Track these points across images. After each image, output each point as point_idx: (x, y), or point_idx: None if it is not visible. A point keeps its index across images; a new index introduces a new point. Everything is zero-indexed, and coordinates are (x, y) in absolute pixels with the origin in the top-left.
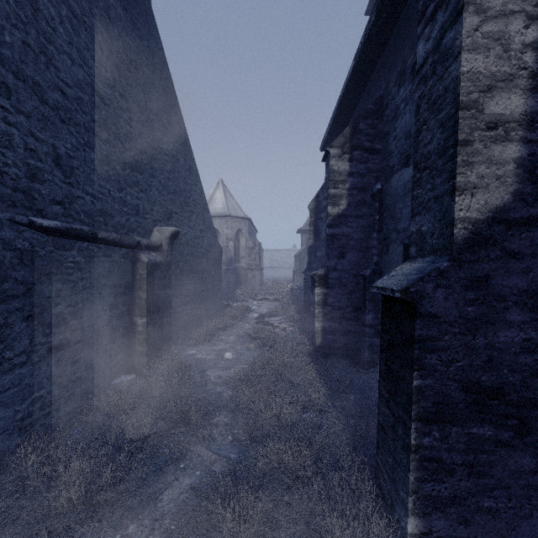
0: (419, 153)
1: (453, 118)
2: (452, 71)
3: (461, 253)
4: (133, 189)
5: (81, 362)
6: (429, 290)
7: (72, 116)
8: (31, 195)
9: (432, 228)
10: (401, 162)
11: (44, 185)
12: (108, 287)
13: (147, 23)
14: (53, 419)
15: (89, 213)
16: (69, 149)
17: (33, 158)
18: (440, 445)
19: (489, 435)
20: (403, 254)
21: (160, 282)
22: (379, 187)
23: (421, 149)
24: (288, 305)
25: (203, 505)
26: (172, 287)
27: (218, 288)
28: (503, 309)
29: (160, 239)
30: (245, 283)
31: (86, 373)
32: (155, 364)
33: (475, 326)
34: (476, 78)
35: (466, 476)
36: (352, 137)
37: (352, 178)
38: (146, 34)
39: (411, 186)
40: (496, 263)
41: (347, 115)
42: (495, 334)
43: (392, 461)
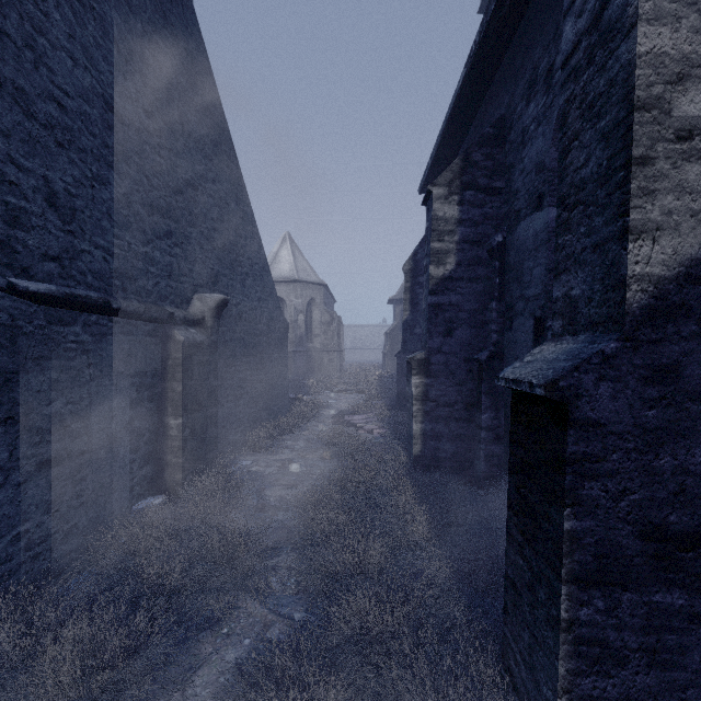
0: (566, 182)
1: (624, 125)
2: (622, 54)
3: (638, 328)
4: (164, 242)
5: (88, 481)
6: (589, 384)
7: (74, 138)
8: (11, 247)
9: (589, 291)
10: (531, 205)
11: (32, 233)
12: (127, 377)
13: (184, 17)
14: (45, 563)
15: (100, 273)
16: (69, 183)
17: (14, 194)
18: (606, 619)
19: (680, 604)
20: (533, 330)
21: (202, 368)
22: (500, 240)
23: (570, 176)
24: (376, 399)
25: (249, 699)
26: (220, 375)
27: (283, 377)
28: (700, 414)
29: (201, 311)
30: (319, 369)
31: (95, 496)
32: (195, 481)
33: (658, 439)
34: (659, 63)
35: (646, 667)
36: (463, 172)
37: (463, 228)
38: (183, 32)
39: (545, 236)
40: (691, 344)
41: (455, 144)
42: (689, 452)
43: (530, 637)
